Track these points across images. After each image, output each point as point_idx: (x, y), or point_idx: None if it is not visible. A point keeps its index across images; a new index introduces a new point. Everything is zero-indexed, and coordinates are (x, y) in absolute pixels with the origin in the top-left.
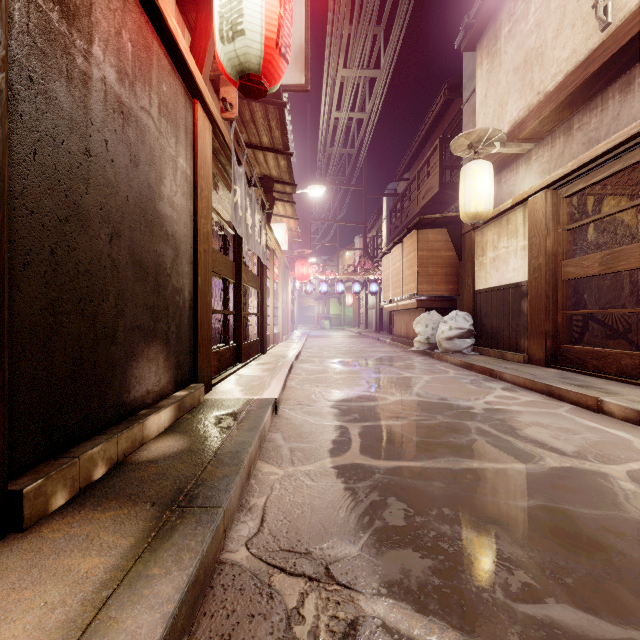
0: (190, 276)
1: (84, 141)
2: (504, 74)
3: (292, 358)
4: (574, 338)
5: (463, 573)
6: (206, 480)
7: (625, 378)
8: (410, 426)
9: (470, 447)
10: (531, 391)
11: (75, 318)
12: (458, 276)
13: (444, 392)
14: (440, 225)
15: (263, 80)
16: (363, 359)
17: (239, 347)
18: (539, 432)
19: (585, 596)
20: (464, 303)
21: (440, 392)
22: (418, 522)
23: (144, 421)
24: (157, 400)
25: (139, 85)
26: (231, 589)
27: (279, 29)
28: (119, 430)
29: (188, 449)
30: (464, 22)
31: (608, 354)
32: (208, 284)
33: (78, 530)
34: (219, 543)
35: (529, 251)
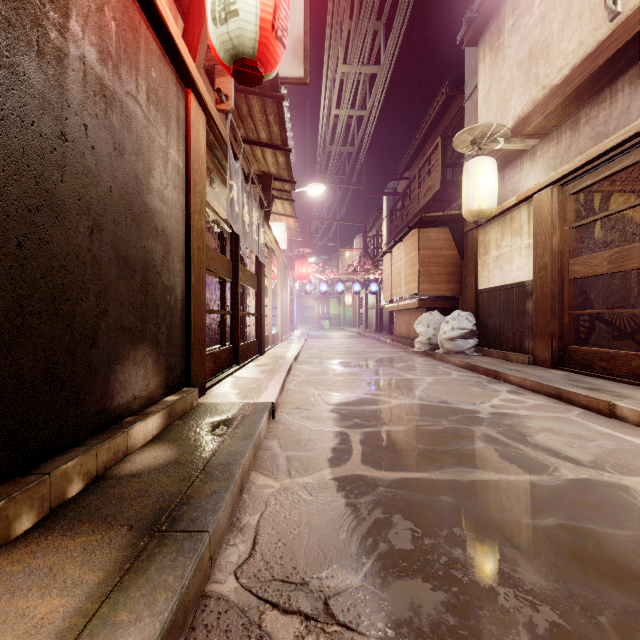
0: (182, 274)
1: (59, 124)
2: (508, 69)
3: (291, 359)
4: (580, 339)
5: (481, 610)
6: (192, 498)
7: (636, 380)
8: (414, 432)
9: (479, 456)
10: (538, 394)
11: (48, 319)
12: (460, 275)
13: (448, 395)
14: (442, 223)
15: (258, 65)
16: (363, 360)
17: (236, 348)
18: (551, 439)
19: (624, 639)
20: (466, 303)
21: (444, 395)
22: (427, 545)
23: (129, 430)
24: (145, 406)
25: (124, 68)
26: (215, 631)
27: (275, 10)
28: (99, 441)
29: (176, 460)
30: (466, 16)
31: (617, 355)
32: (202, 283)
33: (41, 561)
34: (204, 574)
35: (534, 249)
